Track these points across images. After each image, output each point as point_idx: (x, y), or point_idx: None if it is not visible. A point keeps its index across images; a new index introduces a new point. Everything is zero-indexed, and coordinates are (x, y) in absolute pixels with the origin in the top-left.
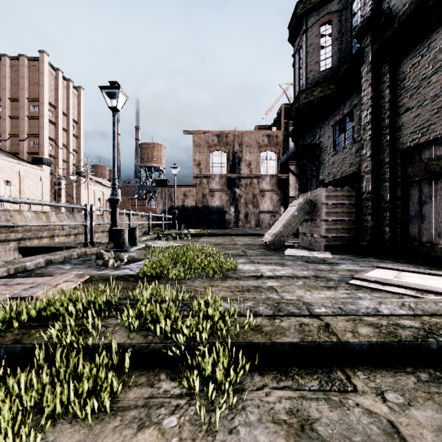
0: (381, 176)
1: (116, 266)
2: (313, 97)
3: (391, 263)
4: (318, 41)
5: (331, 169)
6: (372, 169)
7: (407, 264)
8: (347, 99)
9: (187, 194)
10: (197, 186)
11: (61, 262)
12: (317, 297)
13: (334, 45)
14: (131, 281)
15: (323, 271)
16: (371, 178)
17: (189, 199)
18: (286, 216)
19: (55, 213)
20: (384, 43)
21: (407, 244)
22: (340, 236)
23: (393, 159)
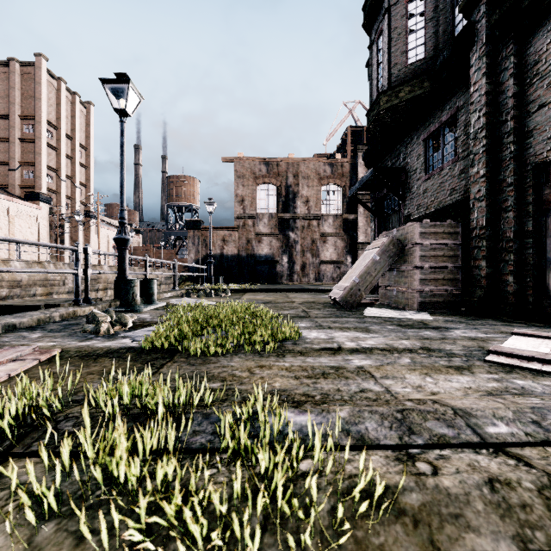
0: (501, 203)
1: (112, 333)
2: (398, 99)
3: (525, 327)
4: (405, 22)
5: (423, 199)
6: (487, 194)
7: (549, 329)
8: (446, 101)
9: (227, 239)
10: (240, 229)
11: (30, 328)
12: (448, 388)
13: (428, 28)
14: (127, 359)
15: (433, 340)
16: (486, 207)
17: (230, 246)
18: (364, 262)
19: (54, 264)
20: (507, 11)
21: (543, 299)
22: (440, 290)
23: (519, 179)
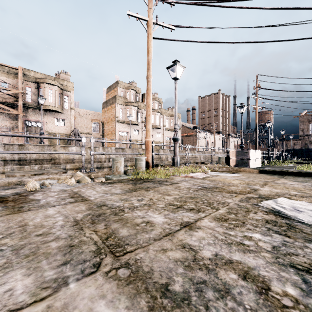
0: None
1: None
2: None
3: None
4: None
5: None
6: None
7: None
8: None
9: (295, 143)
10: (301, 140)
11: None
12: None
13: None
14: None
15: None
16: None
17: (297, 146)
18: None
19: None
20: None
21: None
22: None
23: None
